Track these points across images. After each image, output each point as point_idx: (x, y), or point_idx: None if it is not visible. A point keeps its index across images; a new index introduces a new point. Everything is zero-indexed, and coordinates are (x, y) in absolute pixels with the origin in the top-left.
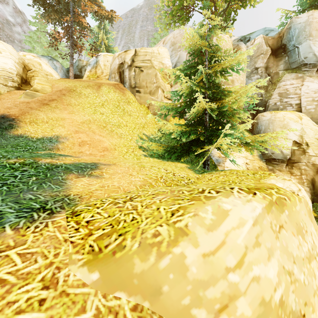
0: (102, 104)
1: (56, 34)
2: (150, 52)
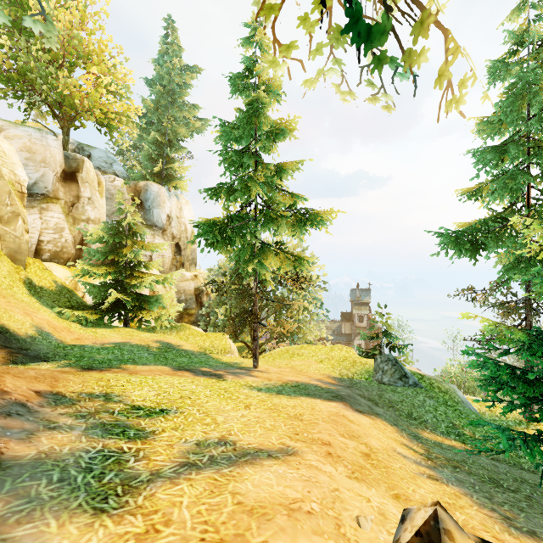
0: None
1: None
2: None
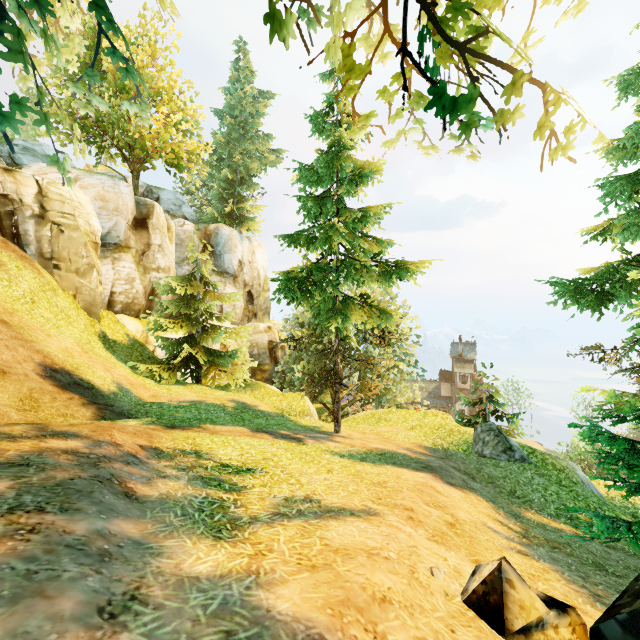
0: (31, 299)
1: None
2: (69, 198)
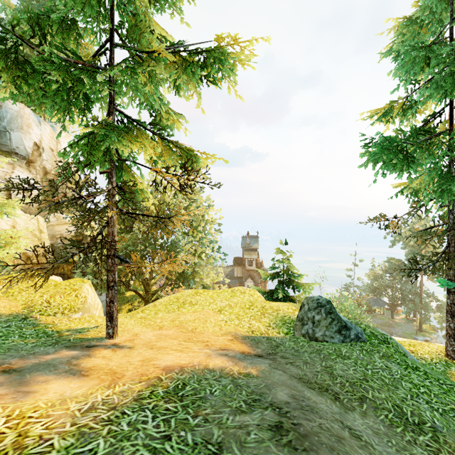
0: None
1: None
2: None
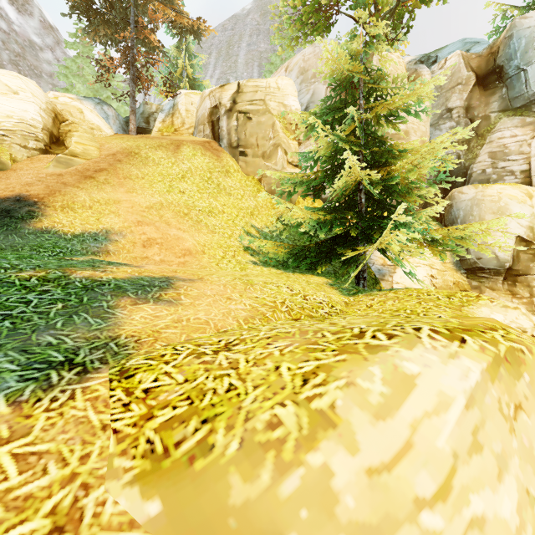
0: (182, 175)
1: (108, 61)
2: (263, 86)
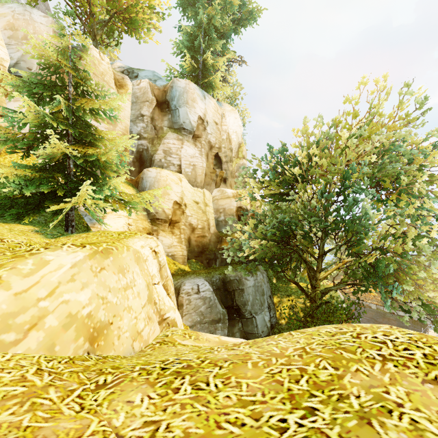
0: None
1: None
2: None
